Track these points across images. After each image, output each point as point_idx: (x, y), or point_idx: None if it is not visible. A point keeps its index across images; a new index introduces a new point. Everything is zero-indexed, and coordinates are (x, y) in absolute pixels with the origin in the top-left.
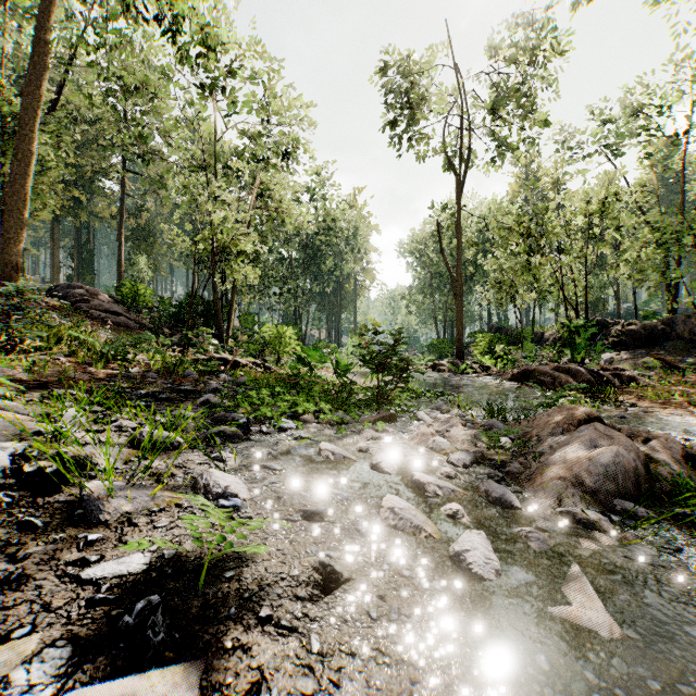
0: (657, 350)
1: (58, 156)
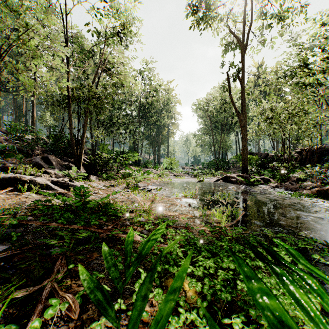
0: None
1: None
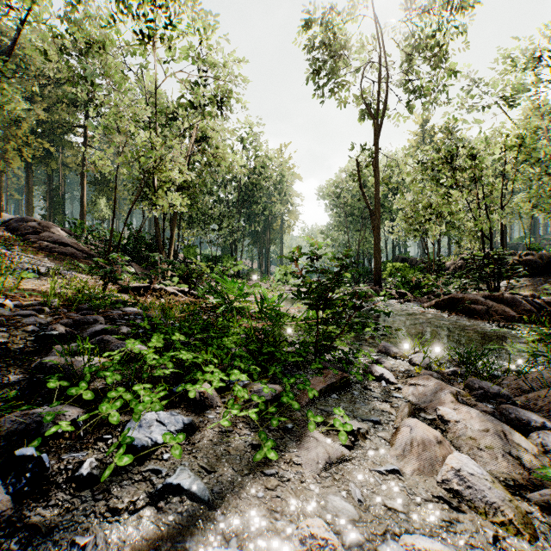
0: None
1: (3, 95)
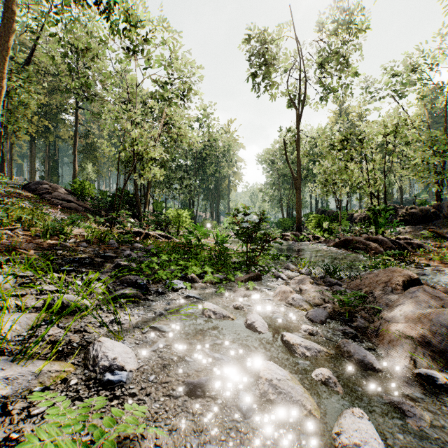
0: (430, 226)
1: (29, 95)
